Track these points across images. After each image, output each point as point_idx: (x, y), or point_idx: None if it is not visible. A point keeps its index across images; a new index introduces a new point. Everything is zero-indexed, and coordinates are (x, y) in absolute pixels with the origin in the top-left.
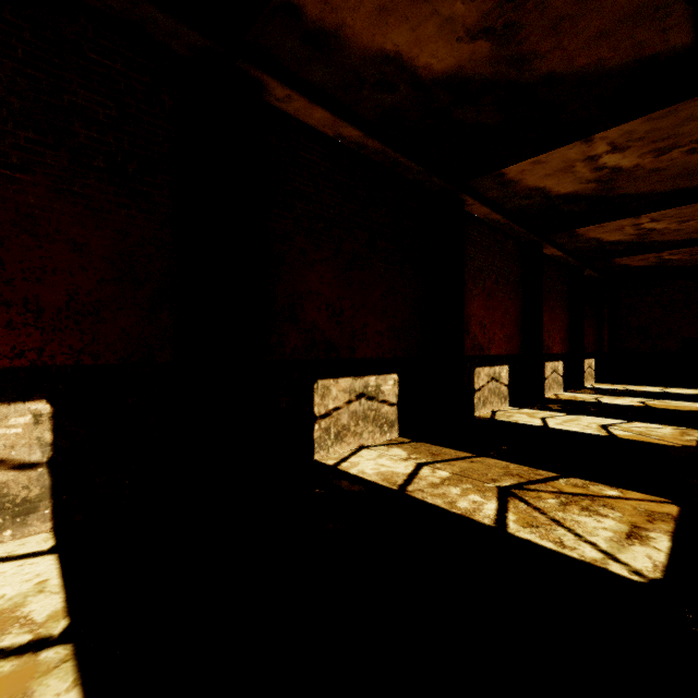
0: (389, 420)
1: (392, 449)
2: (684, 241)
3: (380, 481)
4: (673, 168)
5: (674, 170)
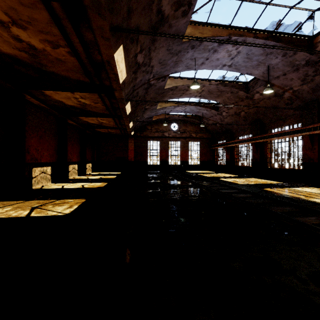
0: None
1: None
2: (112, 127)
3: None
4: (100, 108)
5: (101, 108)
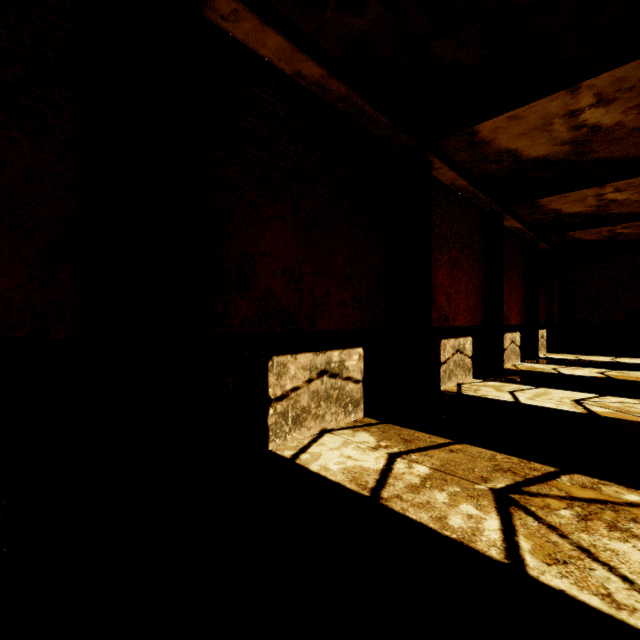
0: (354, 399)
1: (358, 434)
2: None
3: (347, 482)
4: None
5: None
